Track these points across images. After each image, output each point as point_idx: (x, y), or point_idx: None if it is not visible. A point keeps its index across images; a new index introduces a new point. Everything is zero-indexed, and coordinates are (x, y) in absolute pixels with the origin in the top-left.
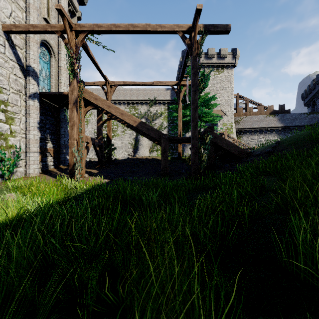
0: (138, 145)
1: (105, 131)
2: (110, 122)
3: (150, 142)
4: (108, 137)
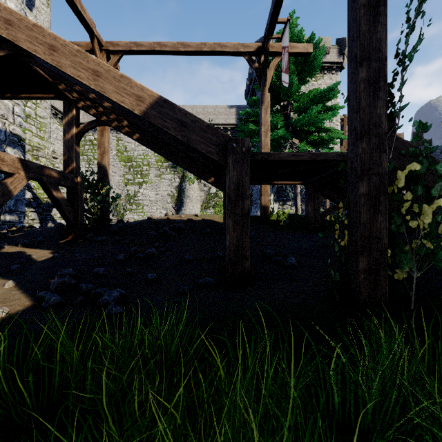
0: (183, 198)
1: (129, 175)
2: (105, 136)
3: (203, 193)
4: (101, 171)
